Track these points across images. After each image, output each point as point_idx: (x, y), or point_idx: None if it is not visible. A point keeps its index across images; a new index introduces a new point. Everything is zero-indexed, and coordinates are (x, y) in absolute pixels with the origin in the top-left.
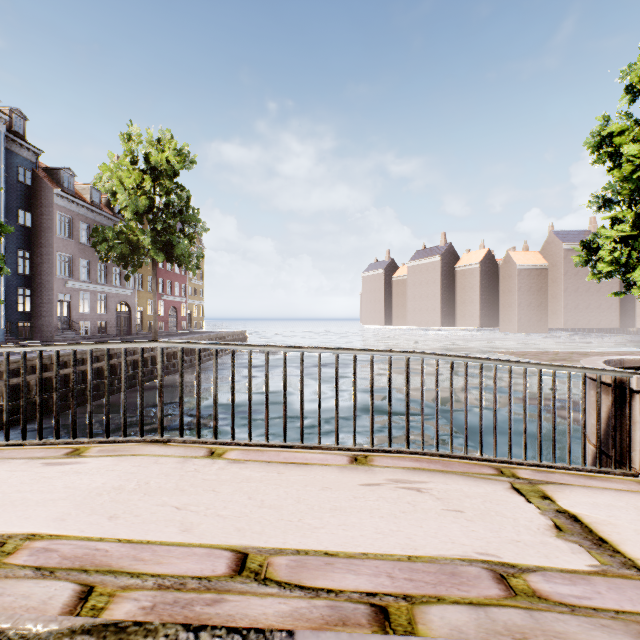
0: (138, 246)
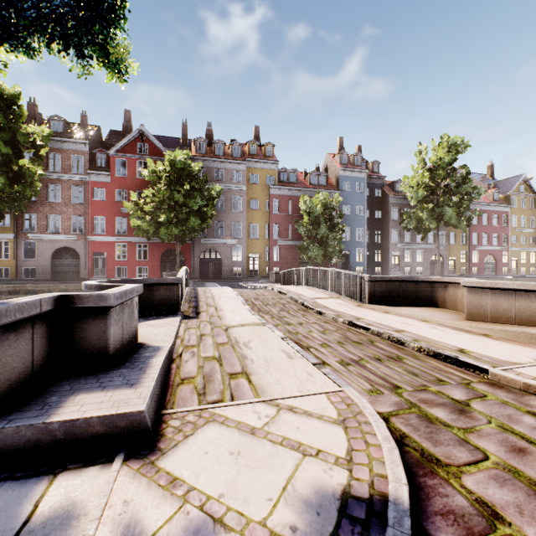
0: (422, 219)
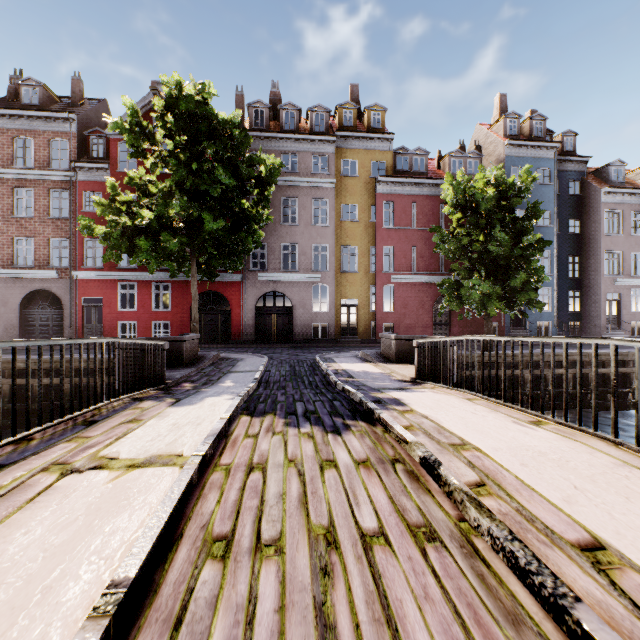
0: None
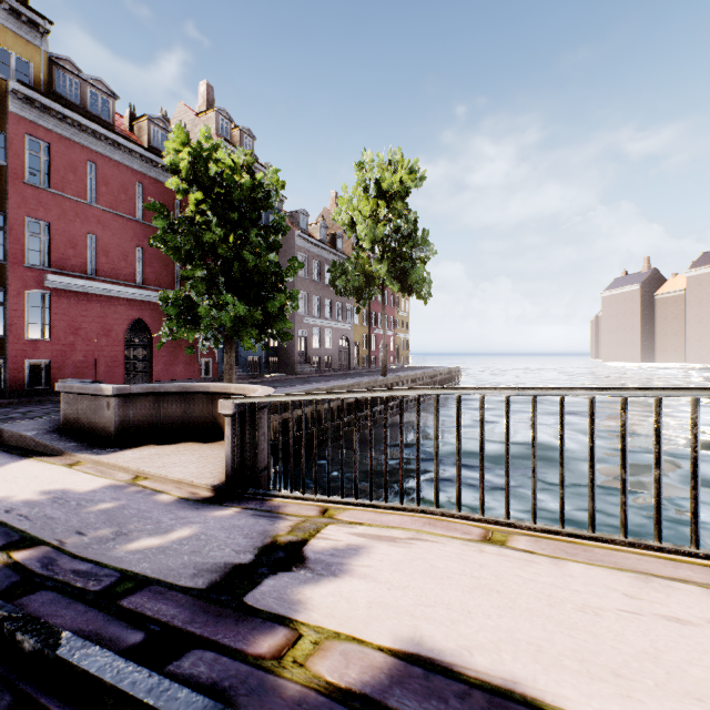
0: (372, 277)
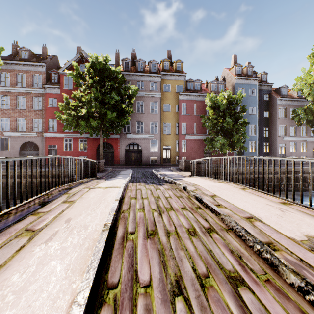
0: None
